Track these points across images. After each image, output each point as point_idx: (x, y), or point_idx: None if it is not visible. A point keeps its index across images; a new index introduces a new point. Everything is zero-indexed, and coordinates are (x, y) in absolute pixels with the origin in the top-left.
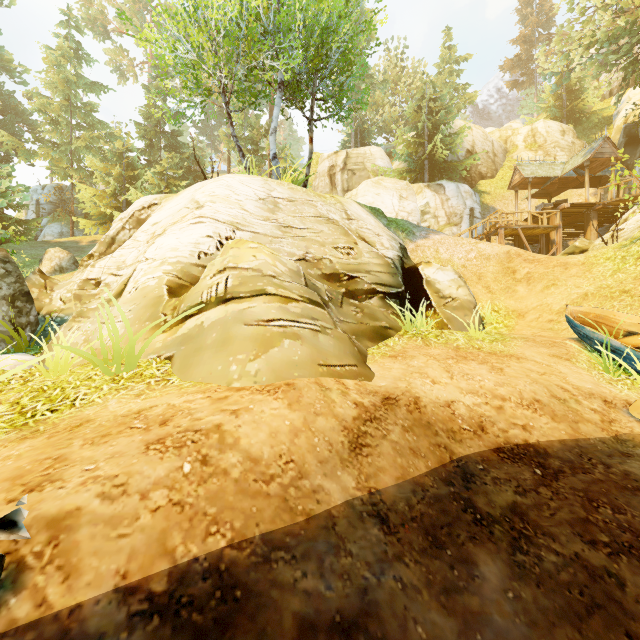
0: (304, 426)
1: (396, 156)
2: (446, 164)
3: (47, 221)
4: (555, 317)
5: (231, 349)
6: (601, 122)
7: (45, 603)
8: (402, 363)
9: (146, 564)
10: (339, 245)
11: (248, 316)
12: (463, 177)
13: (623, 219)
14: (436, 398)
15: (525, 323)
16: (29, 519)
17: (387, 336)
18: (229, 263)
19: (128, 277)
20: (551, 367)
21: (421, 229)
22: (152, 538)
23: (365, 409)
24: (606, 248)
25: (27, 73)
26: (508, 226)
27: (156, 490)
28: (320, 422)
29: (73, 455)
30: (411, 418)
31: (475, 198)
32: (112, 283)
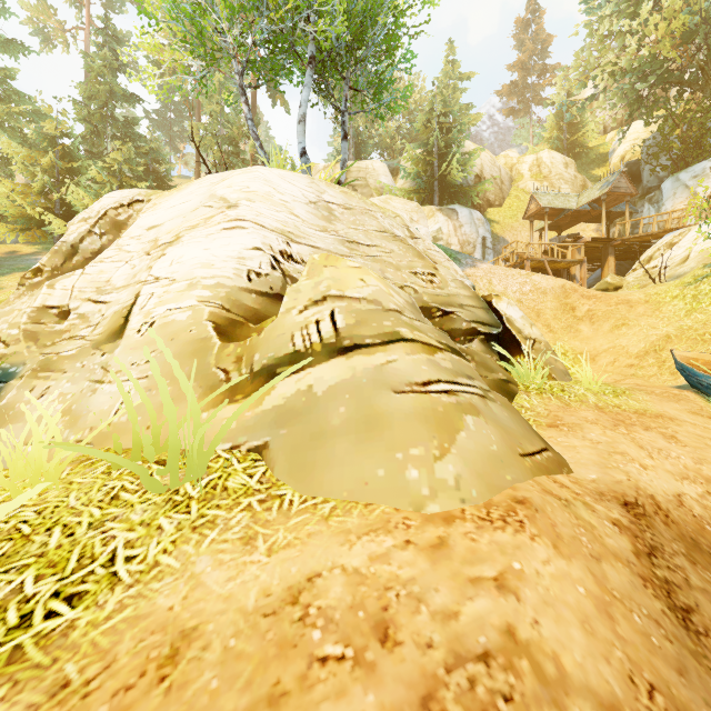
0: (603, 591)
1: (400, 174)
2: (458, 187)
3: None
4: (635, 361)
5: (392, 437)
6: (598, 158)
7: None
8: (578, 437)
9: None
10: (417, 270)
11: (393, 377)
12: (472, 203)
13: (648, 256)
14: (664, 493)
15: (599, 368)
16: None
17: (512, 393)
18: (331, 289)
19: (128, 306)
20: (710, 430)
21: (464, 256)
22: None
23: (631, 532)
24: (664, 285)
25: None
26: (535, 258)
27: None
28: (611, 575)
29: None
30: (676, 536)
31: (487, 226)
32: (91, 314)
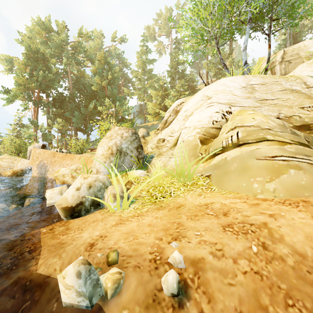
0: None
1: None
2: None
3: (136, 119)
4: None
5: (250, 174)
6: None
7: (203, 312)
8: None
9: (251, 311)
10: (304, 105)
11: (257, 154)
12: None
13: None
14: None
15: None
16: (182, 257)
17: None
18: (237, 124)
19: (178, 136)
20: None
21: None
22: (249, 293)
23: None
24: None
25: (131, 64)
26: None
27: (240, 259)
28: None
29: (185, 223)
30: None
31: None
32: (169, 140)
